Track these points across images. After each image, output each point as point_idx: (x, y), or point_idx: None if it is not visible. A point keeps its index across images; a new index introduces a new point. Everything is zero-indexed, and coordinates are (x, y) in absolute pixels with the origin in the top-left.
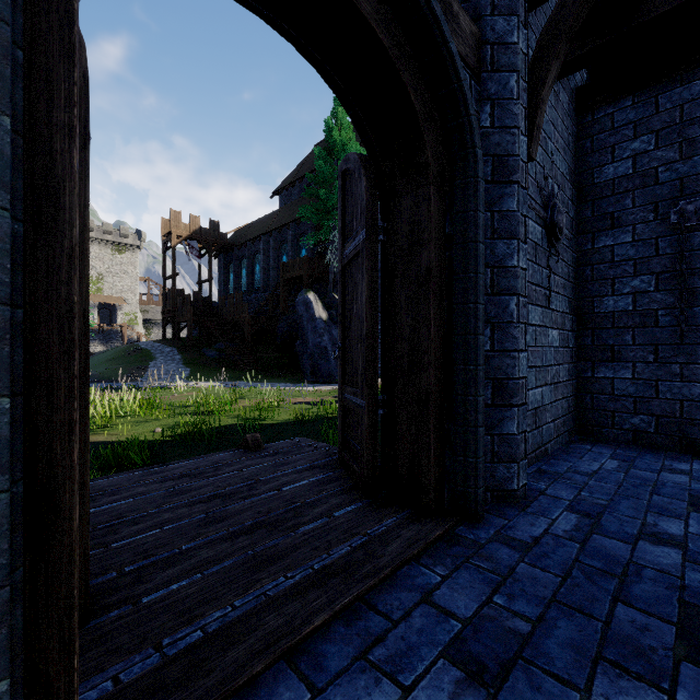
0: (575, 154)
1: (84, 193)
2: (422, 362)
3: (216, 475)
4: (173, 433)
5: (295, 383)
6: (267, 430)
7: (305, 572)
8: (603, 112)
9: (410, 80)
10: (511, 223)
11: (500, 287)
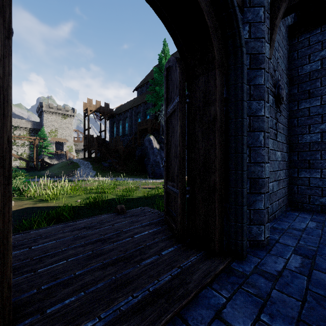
0: (288, 60)
1: (8, 65)
2: (211, 169)
3: (100, 227)
4: (85, 202)
5: (144, 178)
6: (130, 201)
7: (144, 293)
8: (303, 37)
9: (205, 8)
10: (260, 91)
11: (254, 127)
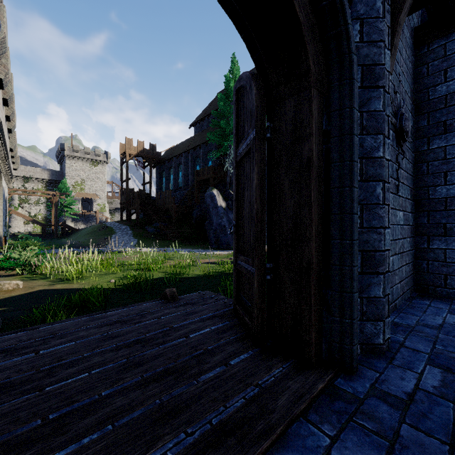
0: (414, 78)
1: None
2: (304, 237)
3: (140, 322)
4: (122, 283)
5: (204, 249)
6: (184, 282)
7: (204, 428)
8: (437, 43)
9: None
10: (377, 121)
11: (368, 174)
